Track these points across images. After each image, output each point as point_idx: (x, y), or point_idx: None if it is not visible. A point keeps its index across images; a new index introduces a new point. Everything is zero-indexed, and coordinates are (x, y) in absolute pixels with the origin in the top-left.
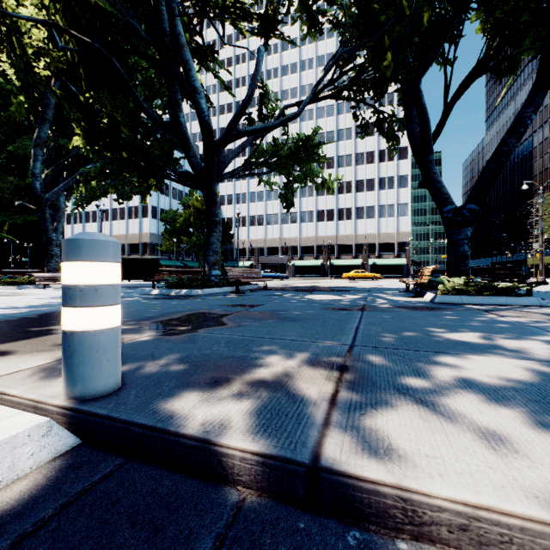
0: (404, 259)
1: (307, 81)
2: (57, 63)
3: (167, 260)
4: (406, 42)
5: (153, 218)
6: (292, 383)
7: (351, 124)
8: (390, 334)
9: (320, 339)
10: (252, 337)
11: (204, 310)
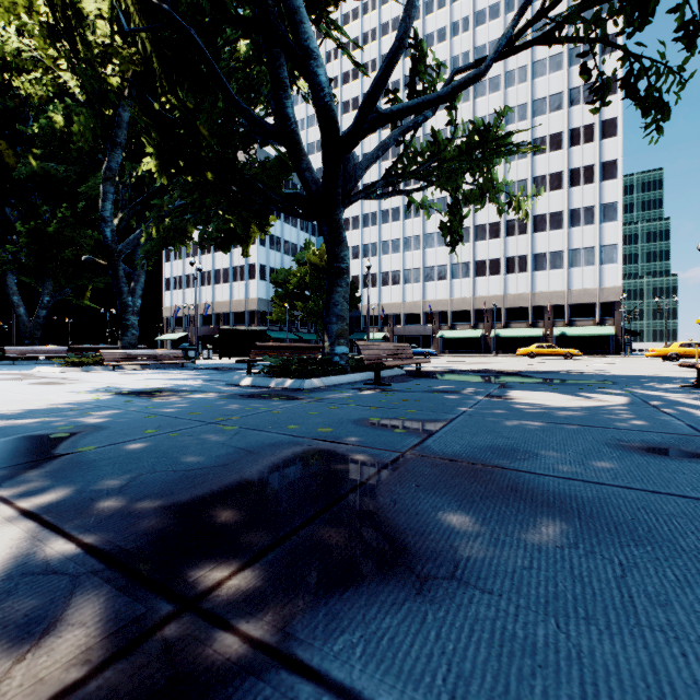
0: (611, 328)
1: None
2: (128, 64)
3: (277, 332)
4: None
5: (261, 280)
6: None
7: (527, 136)
8: None
9: None
10: None
11: (322, 443)
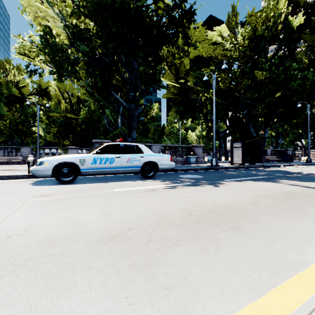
0: None
1: None
2: None
3: None
4: None
5: None
6: None
7: None
8: None
9: None
10: None
11: None
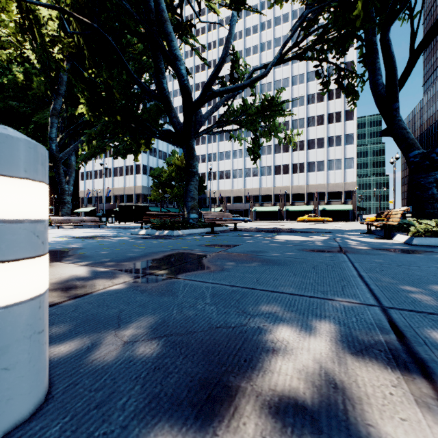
0: (350, 205)
1: (266, 59)
2: (67, 48)
3: (154, 207)
4: None
5: (144, 174)
6: (360, 418)
7: (304, 92)
8: (414, 288)
9: (329, 294)
10: (241, 287)
11: (184, 250)
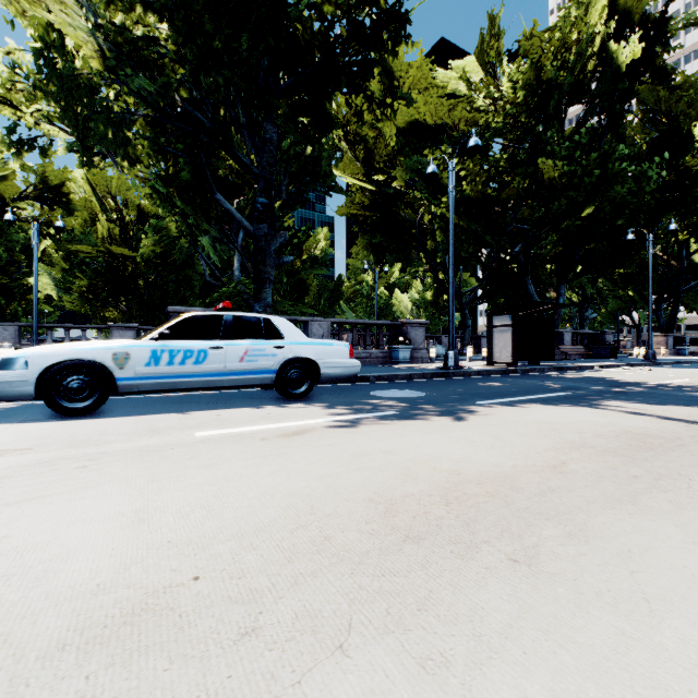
0: None
1: None
2: None
3: None
4: (692, 308)
5: None
6: None
7: None
8: None
9: None
10: None
11: None
